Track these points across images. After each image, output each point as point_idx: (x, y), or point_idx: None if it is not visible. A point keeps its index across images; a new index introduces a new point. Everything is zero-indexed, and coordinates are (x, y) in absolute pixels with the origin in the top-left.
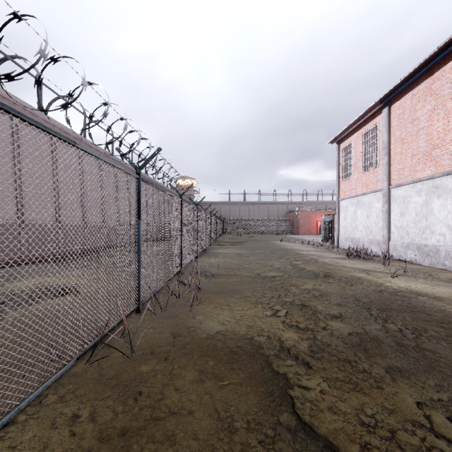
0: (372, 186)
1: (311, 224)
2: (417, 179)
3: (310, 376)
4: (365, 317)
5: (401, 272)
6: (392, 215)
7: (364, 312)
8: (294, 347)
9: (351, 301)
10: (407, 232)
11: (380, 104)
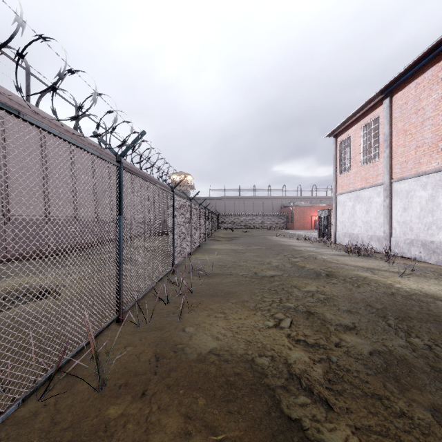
0: (372, 180)
1: (306, 220)
2: (422, 172)
3: (333, 423)
4: (383, 329)
5: (408, 271)
6: (394, 210)
7: (380, 322)
8: (306, 373)
9: (362, 307)
10: (411, 227)
11: (381, 94)
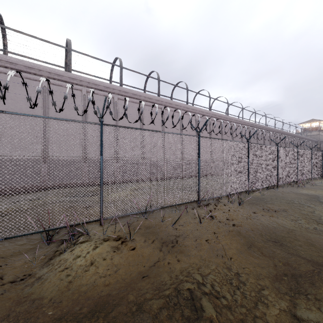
0: None
1: None
2: None
3: None
4: None
5: None
6: None
7: None
8: None
9: None
10: None
11: None
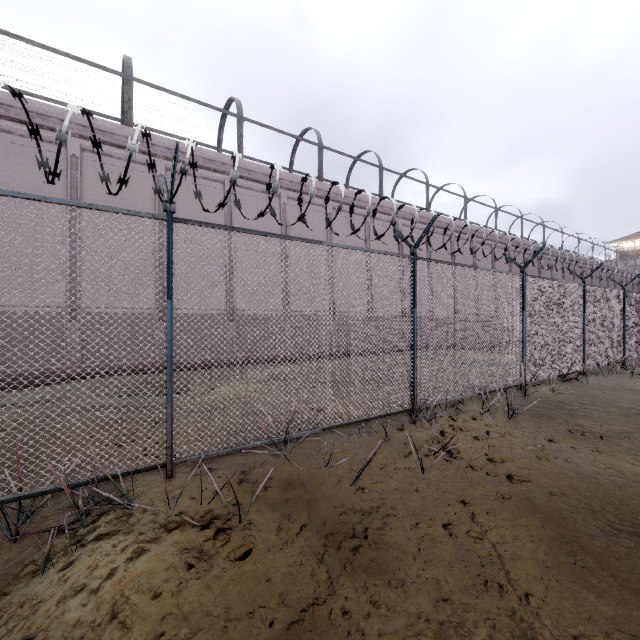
0: None
1: None
2: None
3: None
4: None
5: None
6: None
7: None
8: None
9: None
10: None
11: None
